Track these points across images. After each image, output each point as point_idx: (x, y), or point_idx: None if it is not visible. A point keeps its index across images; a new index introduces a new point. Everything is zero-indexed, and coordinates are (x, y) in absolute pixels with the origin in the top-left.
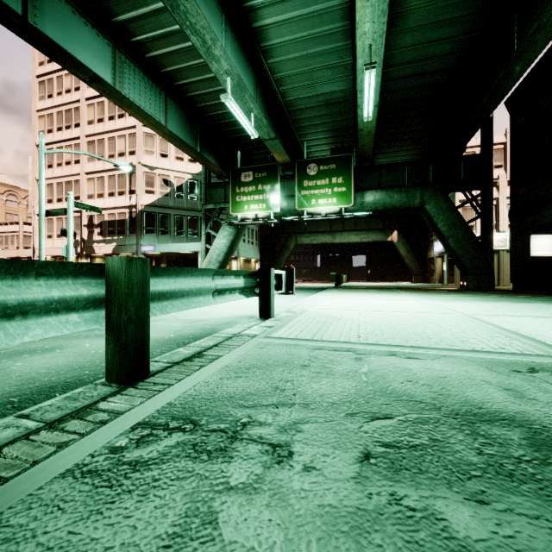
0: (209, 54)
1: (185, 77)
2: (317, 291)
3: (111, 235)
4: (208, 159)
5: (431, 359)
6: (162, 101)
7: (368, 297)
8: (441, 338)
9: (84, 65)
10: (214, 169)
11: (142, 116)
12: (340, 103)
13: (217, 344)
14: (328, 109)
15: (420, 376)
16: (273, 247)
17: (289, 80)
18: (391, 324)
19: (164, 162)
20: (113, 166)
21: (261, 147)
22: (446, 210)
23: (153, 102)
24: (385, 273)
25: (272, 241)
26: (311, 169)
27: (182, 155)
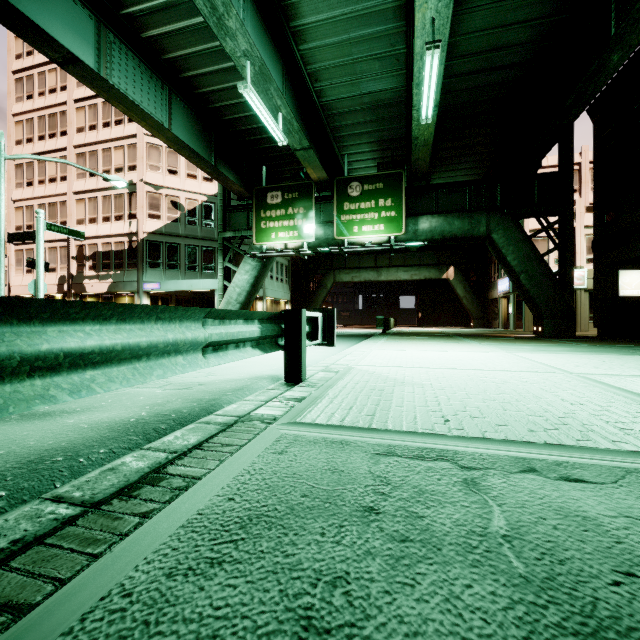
0: (221, 27)
1: (195, 66)
2: (361, 338)
3: (106, 269)
4: (225, 175)
5: (610, 482)
6: (165, 97)
7: (428, 347)
8: (581, 423)
9: (53, 39)
10: (233, 188)
11: (138, 114)
12: (389, 106)
13: (203, 442)
14: (374, 114)
15: (636, 549)
16: (307, 285)
17: (326, 74)
18: (483, 393)
19: (172, 180)
20: (108, 185)
21: (292, 163)
22: (517, 240)
23: (153, 97)
24: (440, 317)
25: (305, 278)
26: (353, 189)
27: (195, 172)
